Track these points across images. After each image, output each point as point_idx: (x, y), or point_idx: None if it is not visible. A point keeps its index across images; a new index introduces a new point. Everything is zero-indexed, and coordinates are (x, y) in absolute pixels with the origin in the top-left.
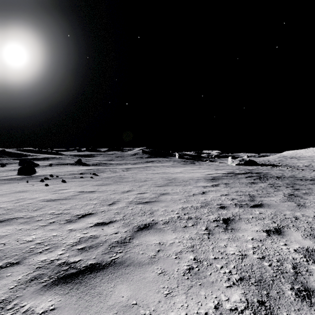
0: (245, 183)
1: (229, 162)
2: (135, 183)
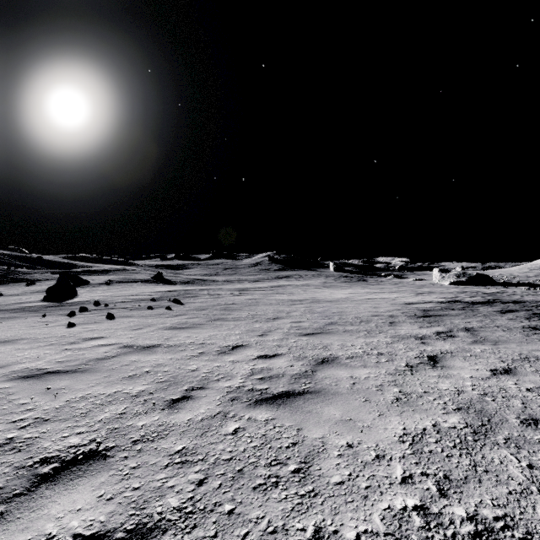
0: (519, 330)
1: (435, 278)
2: (253, 323)
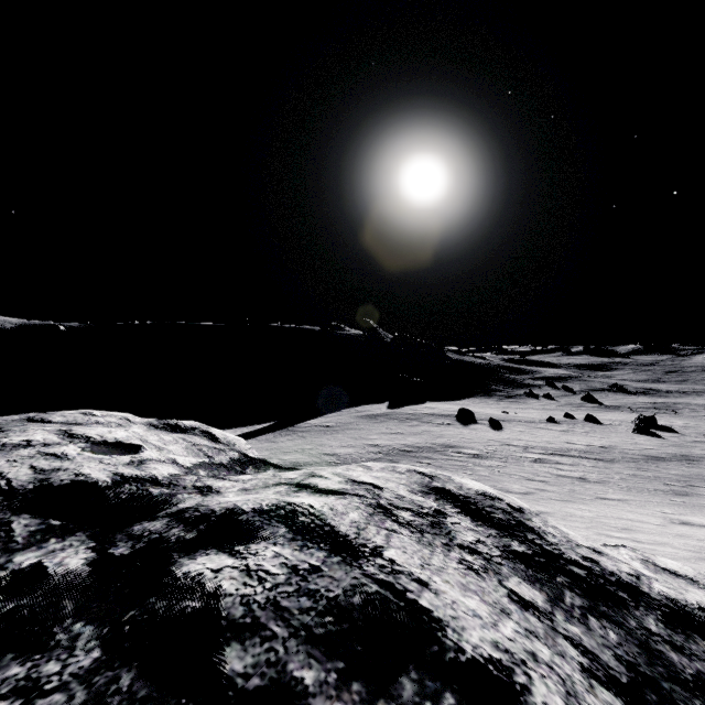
0: None
1: None
2: None
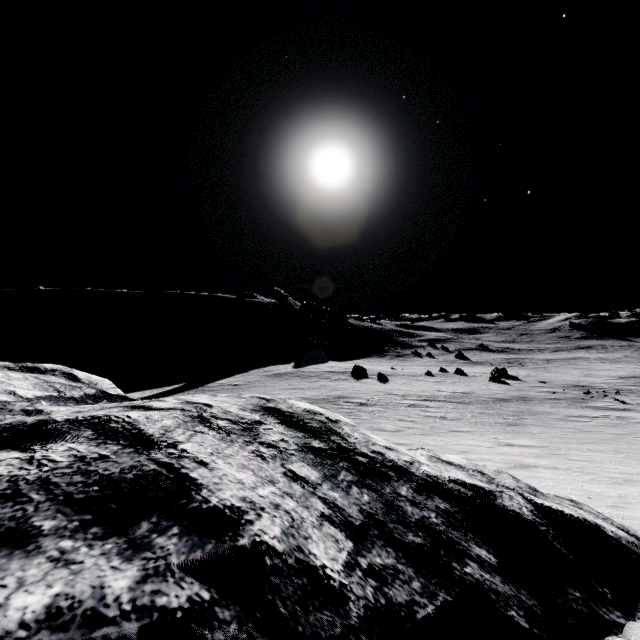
0: None
1: None
2: (557, 373)
